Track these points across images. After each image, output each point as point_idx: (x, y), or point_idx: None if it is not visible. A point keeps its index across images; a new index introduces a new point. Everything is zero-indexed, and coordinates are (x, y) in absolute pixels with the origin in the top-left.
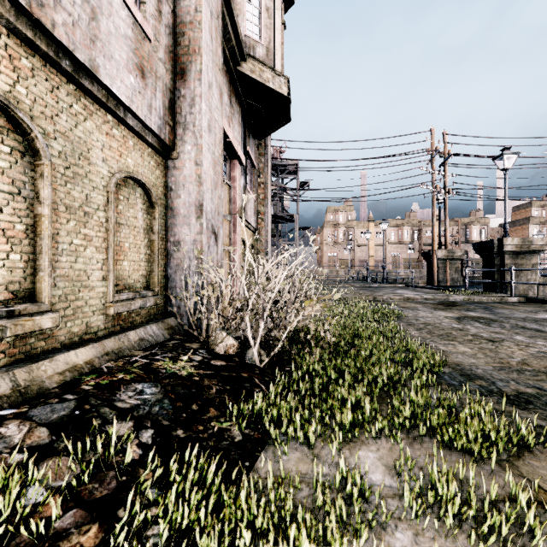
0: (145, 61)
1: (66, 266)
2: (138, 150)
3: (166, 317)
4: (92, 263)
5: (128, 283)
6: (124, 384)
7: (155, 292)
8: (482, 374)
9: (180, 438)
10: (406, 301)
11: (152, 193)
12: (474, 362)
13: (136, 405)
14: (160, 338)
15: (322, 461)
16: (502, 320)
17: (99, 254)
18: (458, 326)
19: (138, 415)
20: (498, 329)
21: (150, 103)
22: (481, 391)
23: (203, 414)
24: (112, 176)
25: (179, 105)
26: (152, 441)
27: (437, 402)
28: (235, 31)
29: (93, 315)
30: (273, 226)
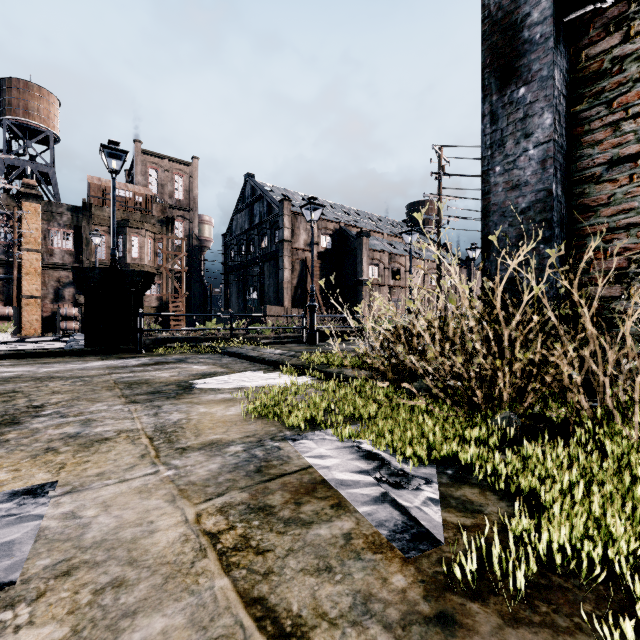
0: None
1: None
2: None
3: None
4: None
5: None
6: None
7: None
8: None
9: None
10: None
11: None
12: None
13: None
14: None
15: None
16: None
17: None
18: None
19: None
20: None
21: None
22: None
23: None
24: None
25: None
26: None
27: None
28: None
29: None
30: None
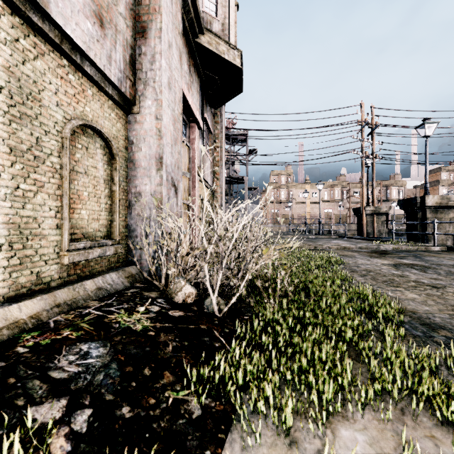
0: (104, 12)
1: (10, 212)
2: (98, 101)
3: (127, 265)
4: (44, 210)
5: (87, 232)
6: (67, 344)
7: (115, 241)
8: (442, 323)
9: (125, 420)
10: (343, 249)
11: (112, 144)
12: (428, 310)
13: (75, 373)
14: (119, 287)
15: (301, 447)
16: (434, 267)
17: (52, 201)
18: (397, 272)
19: (76, 388)
20: (435, 275)
21: (110, 54)
22: (450, 343)
23: (156, 381)
24: (67, 122)
25: (140, 62)
26: (87, 428)
27: (416, 361)
28: (194, 4)
29: (45, 265)
30: (226, 186)
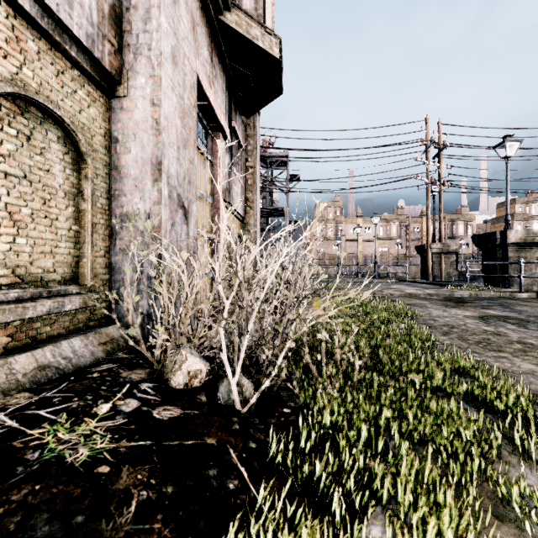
0: None
1: None
2: (50, 64)
3: (107, 324)
4: None
5: (29, 273)
6: None
7: (85, 288)
8: None
9: None
10: (408, 297)
11: (79, 137)
12: None
13: None
14: (85, 361)
15: None
16: (534, 321)
17: None
18: (489, 328)
19: None
20: None
21: None
22: None
23: None
24: None
25: (129, 20)
26: None
27: None
28: None
29: None
30: (262, 219)
